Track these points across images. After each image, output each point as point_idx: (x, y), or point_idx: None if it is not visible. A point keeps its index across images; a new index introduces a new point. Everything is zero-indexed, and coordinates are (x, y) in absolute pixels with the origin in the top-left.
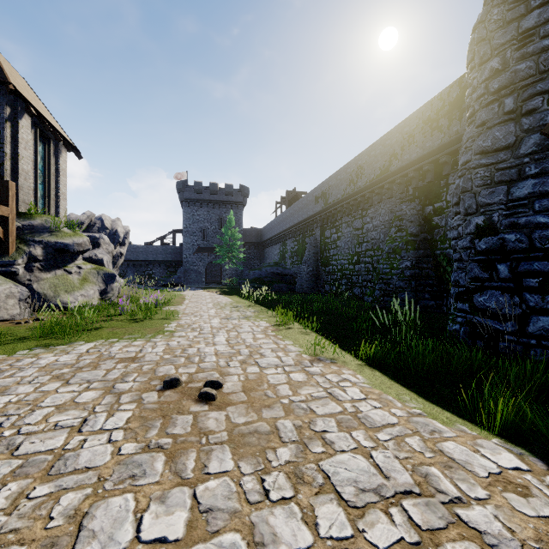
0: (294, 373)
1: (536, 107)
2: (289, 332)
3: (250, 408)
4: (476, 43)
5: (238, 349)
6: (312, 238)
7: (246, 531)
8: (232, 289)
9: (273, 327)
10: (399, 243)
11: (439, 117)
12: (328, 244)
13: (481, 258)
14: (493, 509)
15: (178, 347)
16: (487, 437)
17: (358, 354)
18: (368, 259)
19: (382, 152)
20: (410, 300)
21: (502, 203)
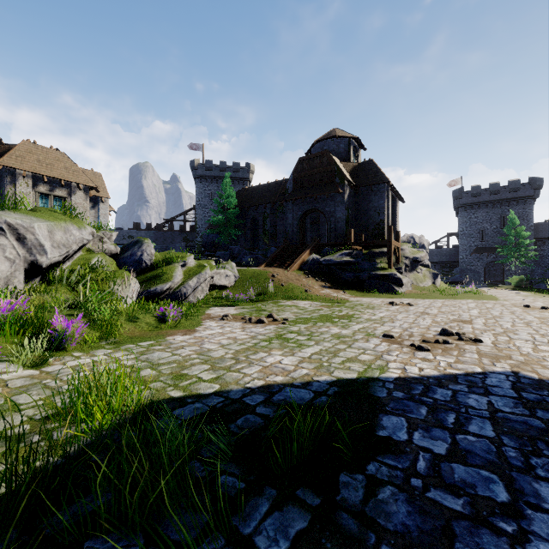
0: None
1: None
2: None
3: None
4: None
5: None
6: None
7: None
8: (523, 288)
9: None
10: None
11: None
12: None
13: None
14: None
15: (516, 303)
16: None
17: None
18: None
19: None
20: None
21: None
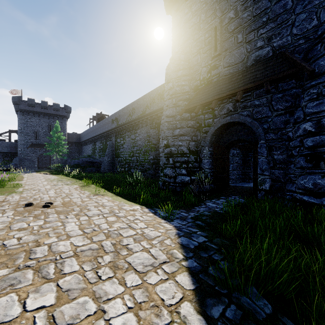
0: (85, 199)
1: (180, 104)
2: (88, 188)
3: (64, 207)
4: (166, 74)
5: (60, 194)
6: (110, 142)
7: (60, 221)
8: (59, 171)
9: (80, 187)
10: (148, 147)
11: (163, 94)
12: (119, 146)
13: (165, 156)
14: (124, 213)
15: (28, 196)
16: (137, 205)
17: (115, 193)
18: (137, 154)
19: (142, 103)
20: (152, 174)
21: (171, 136)
